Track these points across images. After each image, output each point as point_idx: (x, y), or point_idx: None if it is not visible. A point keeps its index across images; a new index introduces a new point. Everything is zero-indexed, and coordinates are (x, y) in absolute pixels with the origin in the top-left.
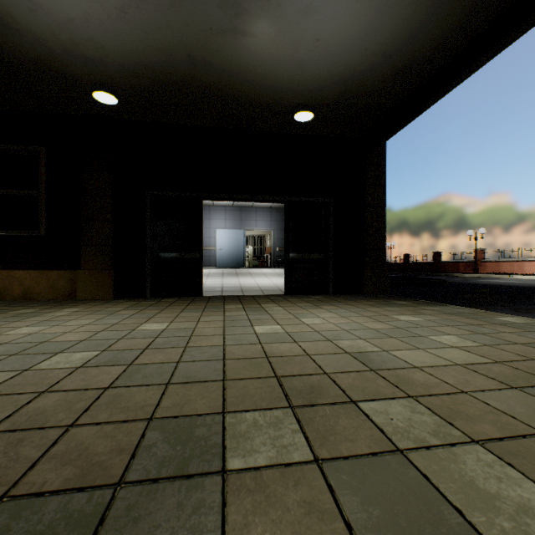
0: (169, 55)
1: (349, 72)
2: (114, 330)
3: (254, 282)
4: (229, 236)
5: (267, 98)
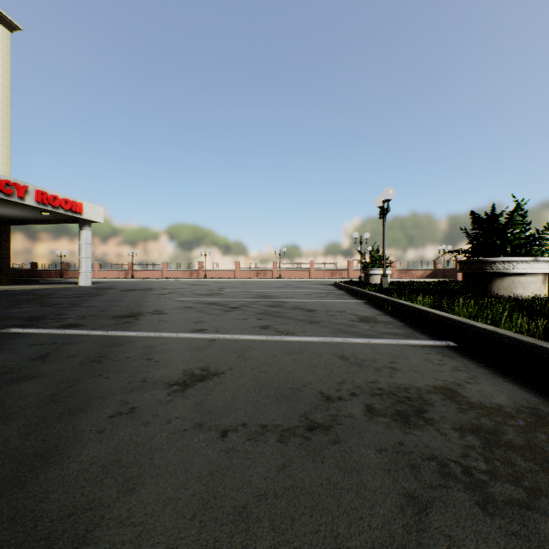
0: None
1: (5, 215)
2: None
3: None
4: None
5: None
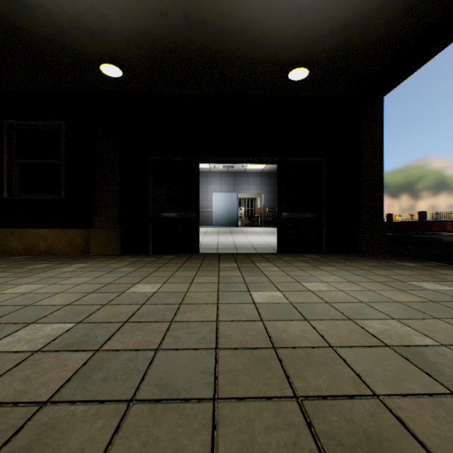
0: (165, 17)
1: (352, 15)
2: (104, 292)
3: (247, 239)
4: (224, 198)
5: (262, 57)
